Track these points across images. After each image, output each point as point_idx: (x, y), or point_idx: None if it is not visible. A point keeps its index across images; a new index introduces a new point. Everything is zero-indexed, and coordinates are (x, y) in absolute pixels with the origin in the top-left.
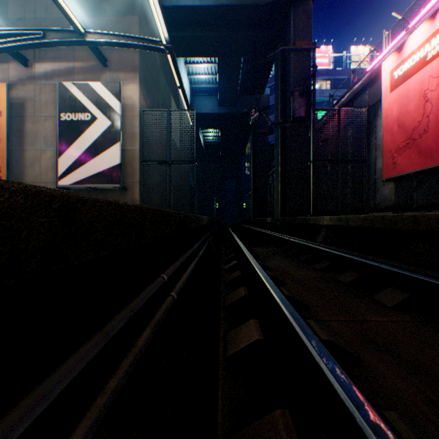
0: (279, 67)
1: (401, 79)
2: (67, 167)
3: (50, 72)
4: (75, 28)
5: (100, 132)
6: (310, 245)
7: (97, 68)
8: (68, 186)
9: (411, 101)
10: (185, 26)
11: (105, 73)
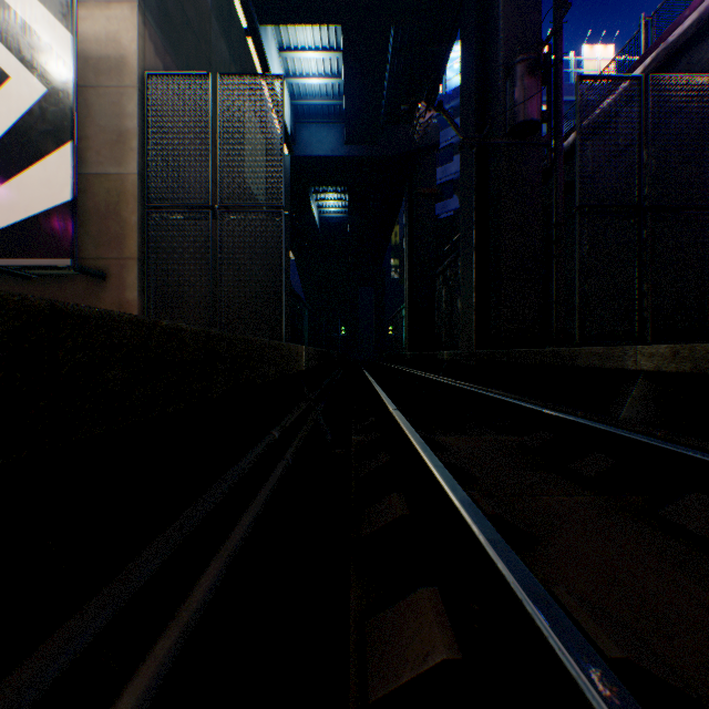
0: (473, 31)
1: None
2: None
3: None
4: None
5: (16, 113)
6: (680, 449)
7: None
8: None
9: None
10: None
11: None
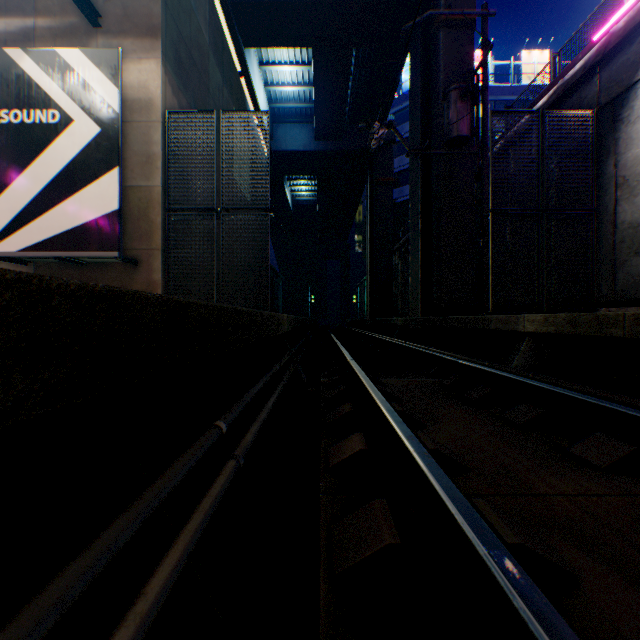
0: (419, 58)
1: None
2: (13, 216)
3: None
4: None
5: (79, 146)
6: (524, 380)
7: (79, 29)
8: (14, 254)
9: None
10: None
11: (96, 38)
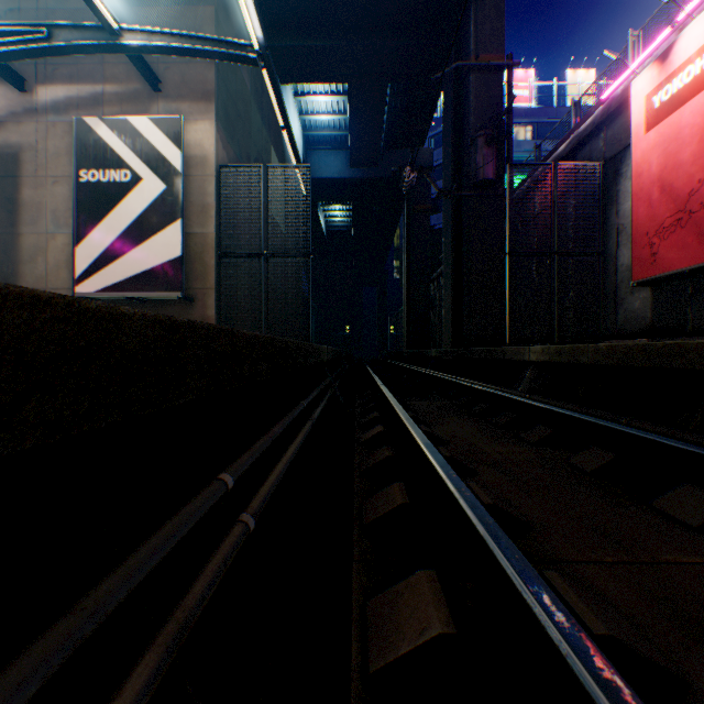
0: (451, 98)
1: (667, 108)
2: (91, 261)
3: (63, 101)
4: (101, 21)
5: (147, 201)
6: (510, 396)
7: (142, 94)
8: (92, 294)
9: (686, 145)
10: (294, 29)
11: (158, 102)
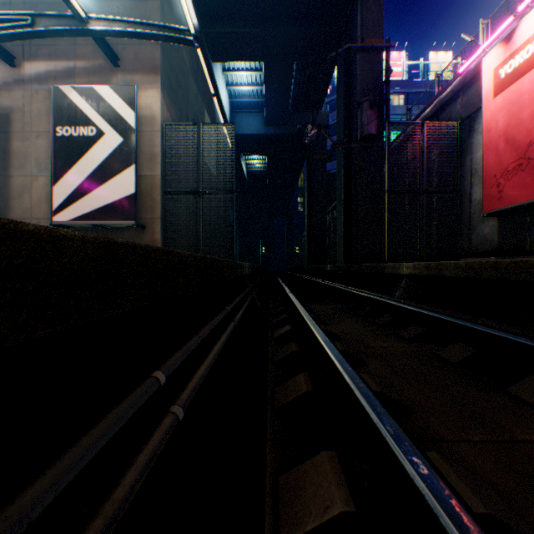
0: (342, 73)
1: (510, 78)
2: (65, 197)
3: (44, 73)
4: (72, 11)
5: (108, 151)
6: (390, 302)
7: (105, 68)
8: (66, 223)
9: (526, 106)
10: (222, 20)
11: (117, 74)
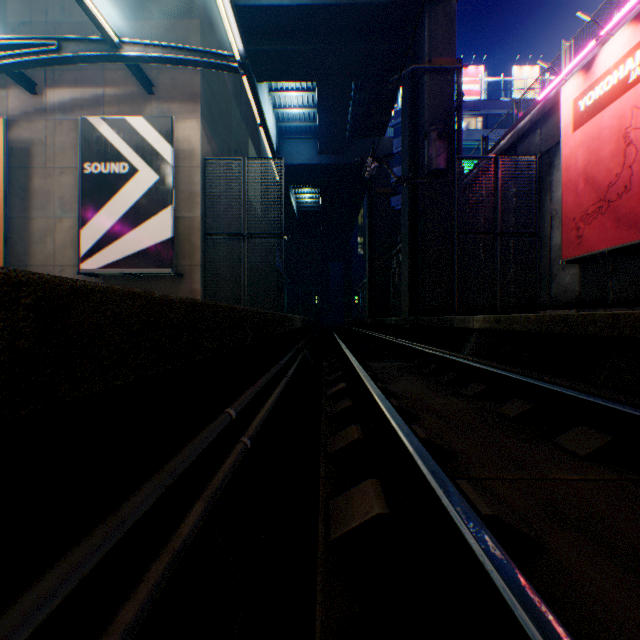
0: (408, 96)
1: (590, 111)
2: (94, 242)
3: (69, 102)
4: (104, 36)
5: (143, 190)
6: (455, 358)
7: (138, 96)
8: (95, 271)
9: (606, 144)
10: (269, 35)
11: (151, 103)
